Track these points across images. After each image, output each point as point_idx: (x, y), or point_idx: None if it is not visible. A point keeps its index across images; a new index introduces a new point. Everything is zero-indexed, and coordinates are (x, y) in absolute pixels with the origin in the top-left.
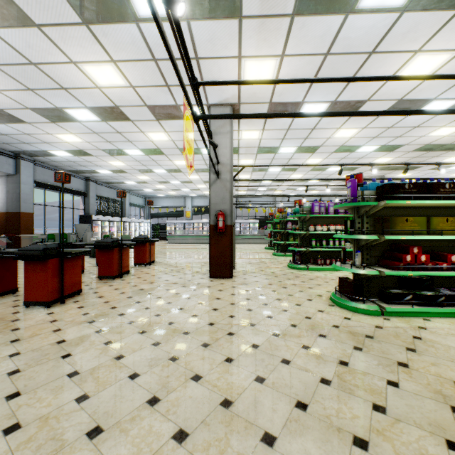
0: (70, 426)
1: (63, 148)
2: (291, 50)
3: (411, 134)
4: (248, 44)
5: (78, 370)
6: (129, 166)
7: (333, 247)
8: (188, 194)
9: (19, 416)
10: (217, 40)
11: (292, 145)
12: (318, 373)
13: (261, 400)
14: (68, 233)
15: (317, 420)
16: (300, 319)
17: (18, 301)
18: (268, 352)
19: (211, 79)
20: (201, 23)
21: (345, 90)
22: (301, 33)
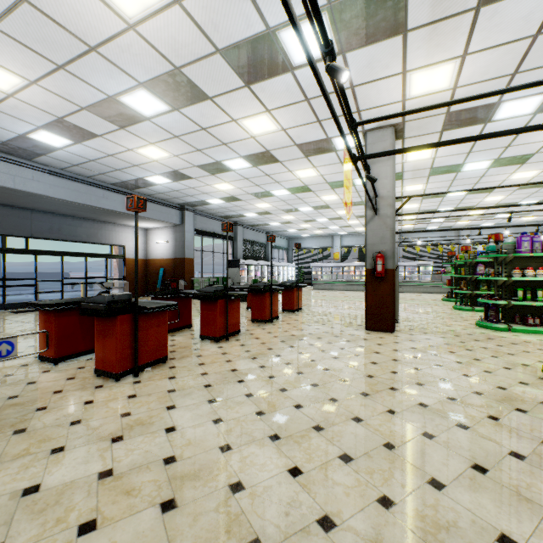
0: (256, 429)
1: (218, 196)
2: (477, 46)
3: None
4: (415, 56)
5: (252, 393)
6: (274, 207)
7: None
8: (337, 232)
9: (220, 414)
10: (376, 62)
11: (484, 158)
12: (507, 446)
13: (428, 452)
14: (219, 277)
15: (498, 485)
16: (488, 388)
17: (194, 334)
18: (439, 414)
19: (368, 104)
20: (358, 51)
21: None
22: (492, 22)
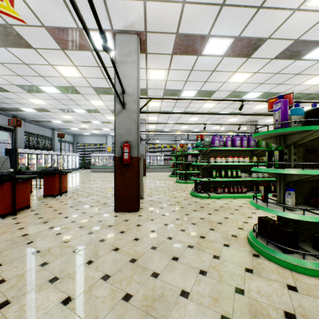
0: None
1: None
2: None
3: (290, 82)
4: None
5: None
6: (51, 105)
7: (230, 177)
8: (109, 133)
9: None
10: None
11: (193, 88)
12: None
13: None
14: None
15: None
16: (230, 297)
17: None
18: None
19: None
20: None
21: (252, 22)
22: None
